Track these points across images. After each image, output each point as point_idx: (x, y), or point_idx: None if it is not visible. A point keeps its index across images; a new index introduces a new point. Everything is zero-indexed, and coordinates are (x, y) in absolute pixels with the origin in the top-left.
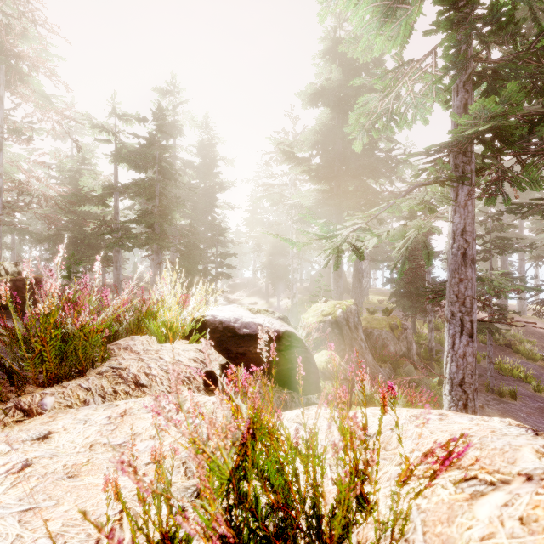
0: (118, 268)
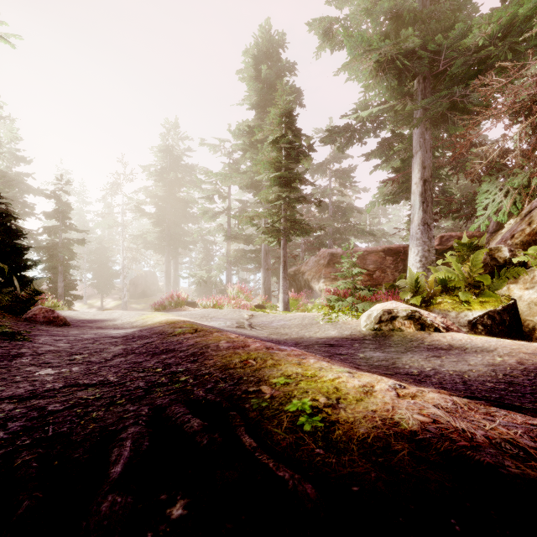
0: None
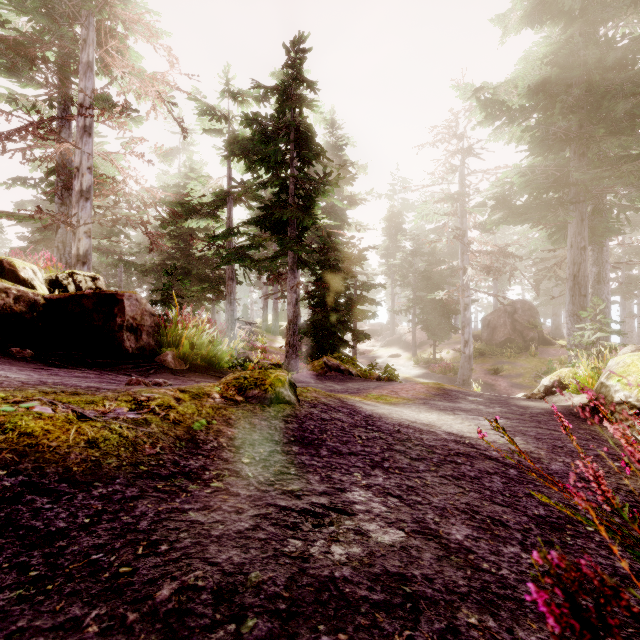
0: (232, 301)
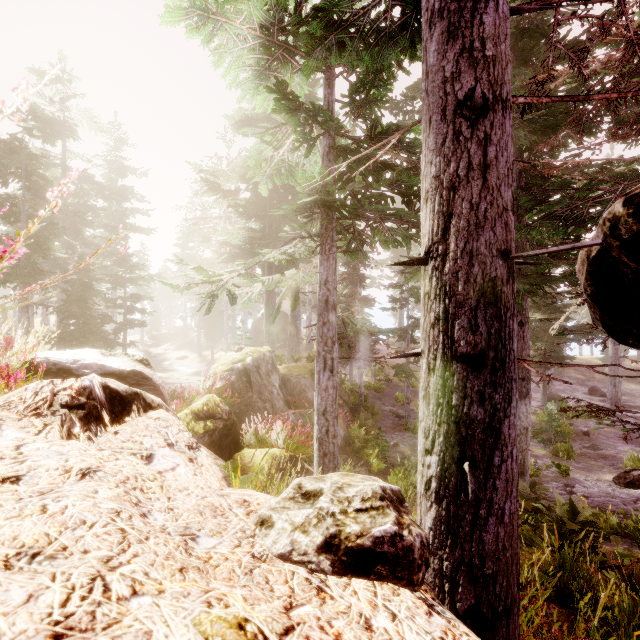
0: None
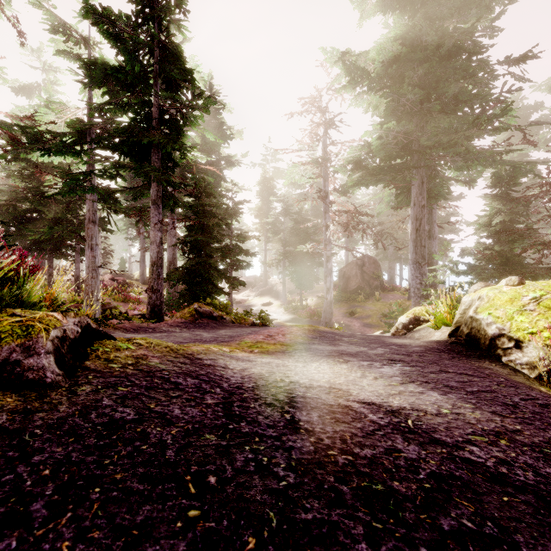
0: (93, 247)
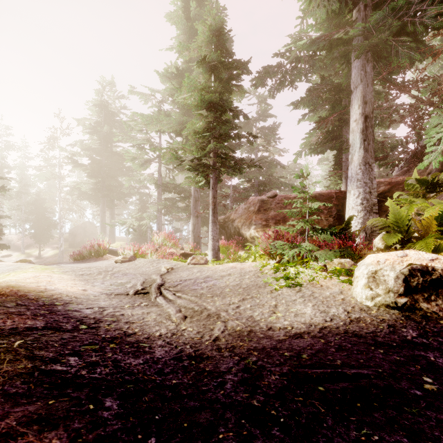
0: None
